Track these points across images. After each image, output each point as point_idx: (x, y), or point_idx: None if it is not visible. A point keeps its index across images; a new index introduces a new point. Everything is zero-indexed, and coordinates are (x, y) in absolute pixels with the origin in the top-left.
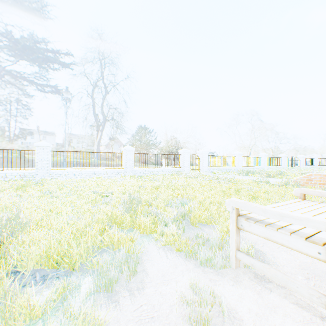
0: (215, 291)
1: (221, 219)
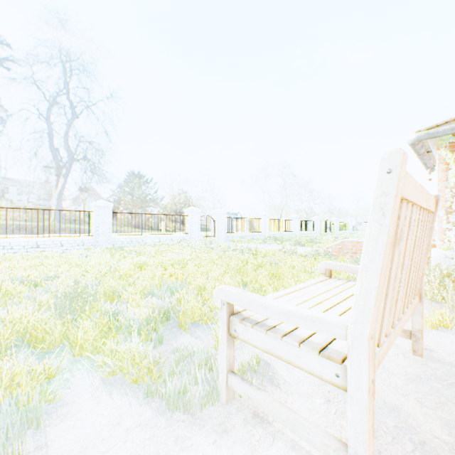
0: None
1: None
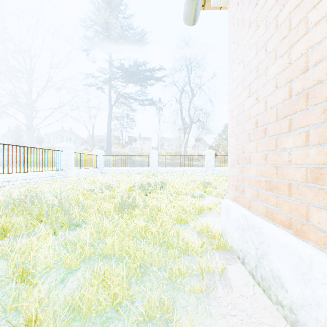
0: None
1: None
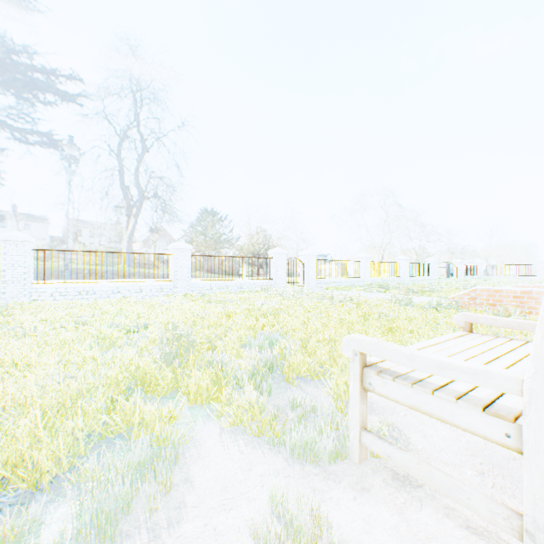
0: (321, 515)
1: (336, 369)
